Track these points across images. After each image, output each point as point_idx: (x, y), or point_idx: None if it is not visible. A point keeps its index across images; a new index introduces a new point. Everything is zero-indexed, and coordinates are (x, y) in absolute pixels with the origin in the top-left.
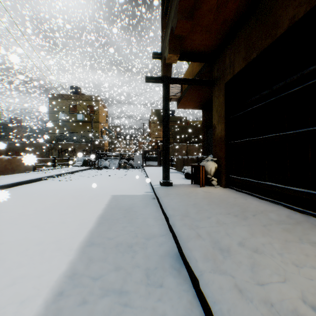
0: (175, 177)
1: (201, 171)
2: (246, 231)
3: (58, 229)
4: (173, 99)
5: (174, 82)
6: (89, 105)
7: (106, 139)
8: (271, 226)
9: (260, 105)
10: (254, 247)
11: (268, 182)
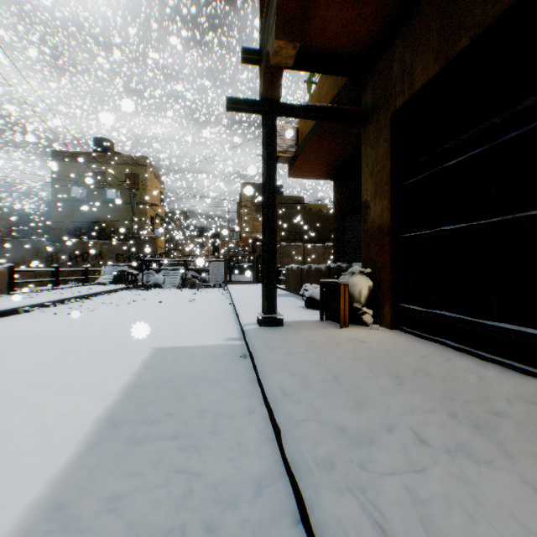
0: (285, 304)
1: (342, 294)
2: (521, 489)
3: None
4: (282, 159)
5: (286, 113)
6: (128, 173)
7: (160, 235)
8: None
9: (477, 152)
10: None
11: (499, 322)
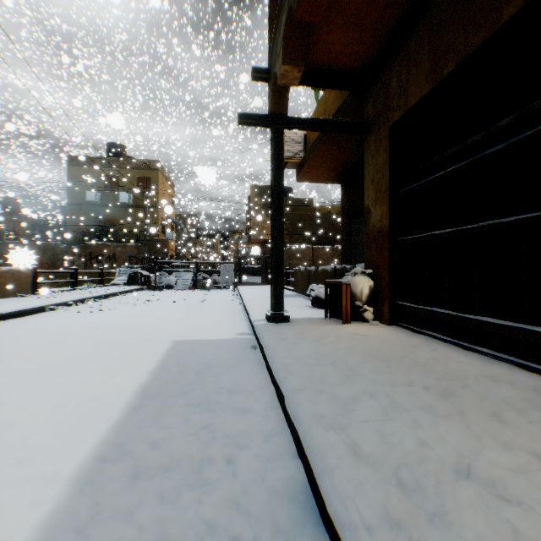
0: (293, 304)
1: (344, 293)
2: (461, 431)
3: (42, 423)
4: (290, 164)
5: (293, 126)
6: (140, 177)
7: (171, 237)
8: (510, 415)
9: (462, 164)
10: (494, 482)
11: (480, 316)
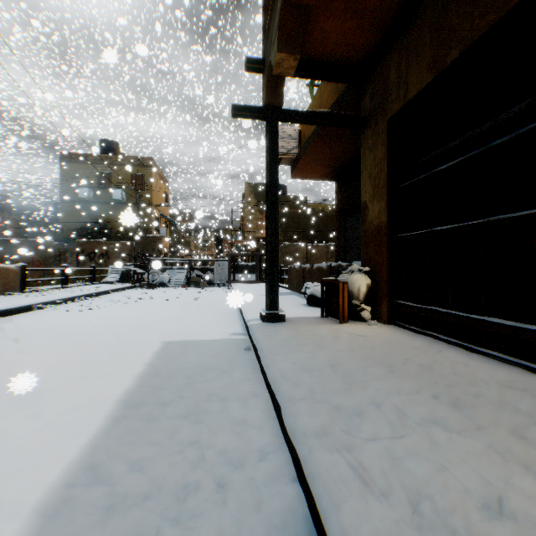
0: (288, 302)
1: (341, 292)
2: (483, 451)
3: (10, 439)
4: (284, 160)
5: (288, 119)
6: (134, 174)
7: (165, 235)
8: (533, 430)
9: (466, 157)
10: (534, 521)
11: (486, 316)
